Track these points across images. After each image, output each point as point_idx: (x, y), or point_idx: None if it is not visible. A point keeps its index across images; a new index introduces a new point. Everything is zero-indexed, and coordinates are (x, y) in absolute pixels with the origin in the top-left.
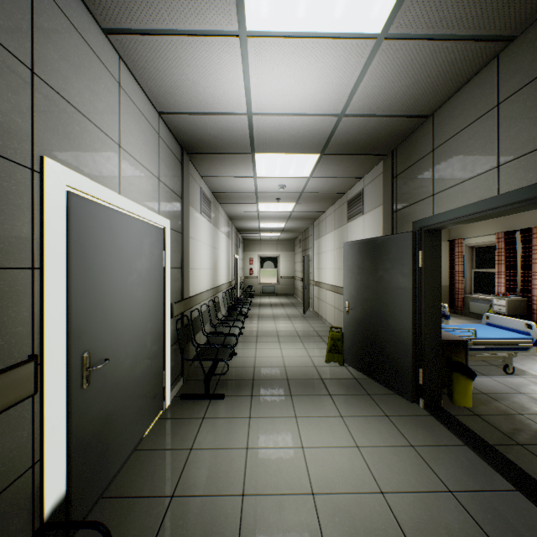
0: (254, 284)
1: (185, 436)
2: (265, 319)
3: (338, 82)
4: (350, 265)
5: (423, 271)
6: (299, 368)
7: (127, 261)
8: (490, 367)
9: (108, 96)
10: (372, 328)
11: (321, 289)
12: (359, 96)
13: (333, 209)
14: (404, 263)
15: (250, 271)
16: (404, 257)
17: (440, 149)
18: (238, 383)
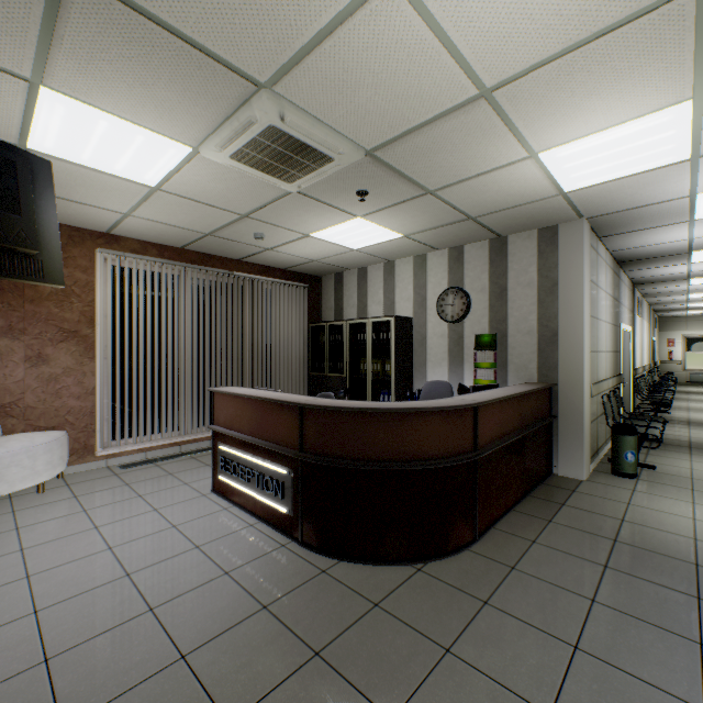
0: (675, 370)
1: None
2: (695, 401)
3: None
4: None
5: None
6: None
7: (625, 349)
8: None
9: (623, 291)
10: None
11: None
12: None
13: None
14: None
15: (668, 355)
16: None
17: None
18: (676, 421)
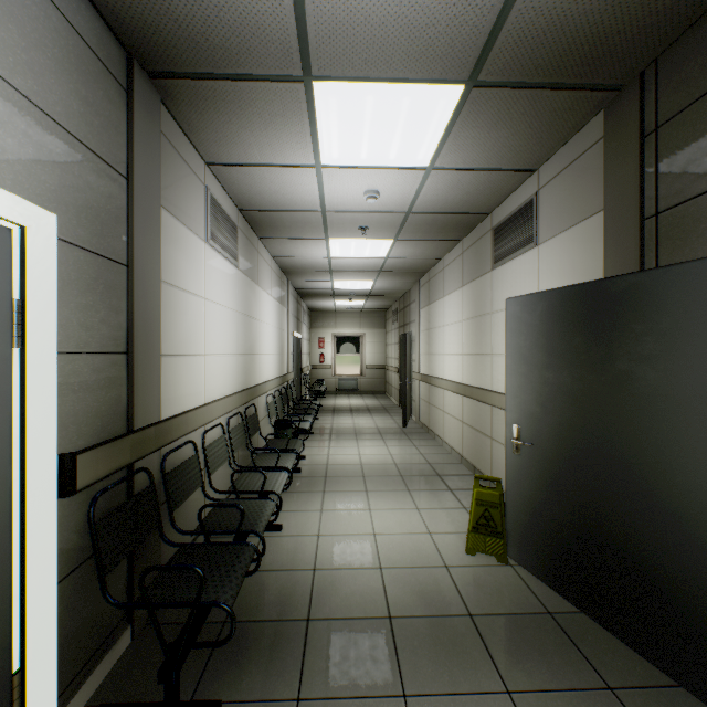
0: (326, 376)
1: None
2: (341, 437)
3: None
4: (524, 347)
5: None
6: (412, 575)
7: None
8: None
9: None
10: (592, 497)
11: (434, 388)
12: None
13: (459, 250)
14: None
15: (320, 357)
16: None
17: None
18: (270, 639)
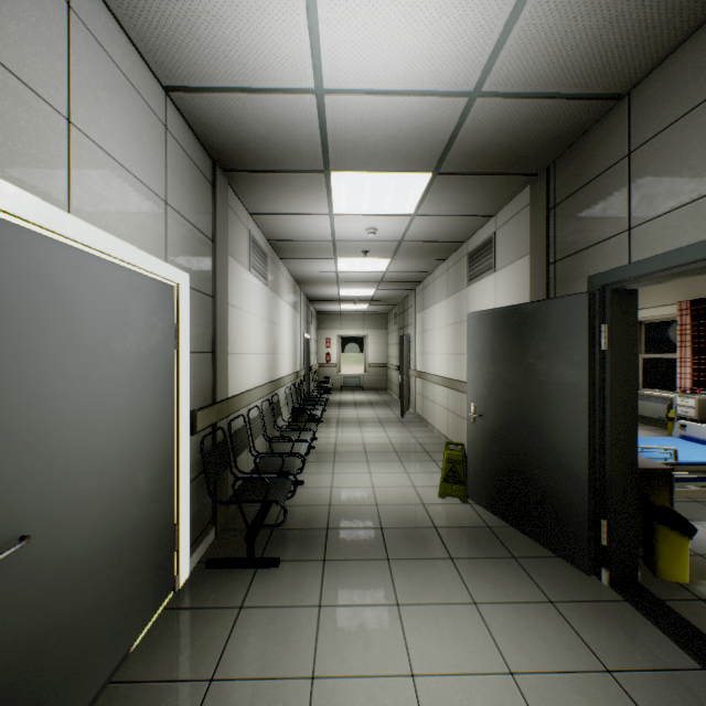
0: (332, 374)
1: (203, 649)
2: (347, 425)
3: (477, 18)
4: (477, 348)
5: (608, 358)
6: (398, 508)
7: (89, 339)
8: (693, 504)
9: (36, 15)
10: (515, 448)
11: (427, 383)
12: (510, 50)
13: (445, 267)
14: (573, 344)
15: (326, 357)
16: (575, 334)
17: (646, 150)
18: (303, 536)
